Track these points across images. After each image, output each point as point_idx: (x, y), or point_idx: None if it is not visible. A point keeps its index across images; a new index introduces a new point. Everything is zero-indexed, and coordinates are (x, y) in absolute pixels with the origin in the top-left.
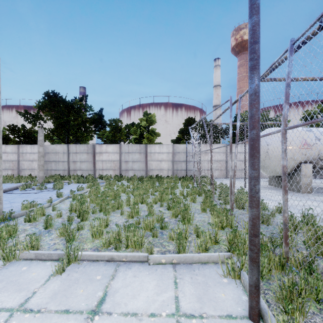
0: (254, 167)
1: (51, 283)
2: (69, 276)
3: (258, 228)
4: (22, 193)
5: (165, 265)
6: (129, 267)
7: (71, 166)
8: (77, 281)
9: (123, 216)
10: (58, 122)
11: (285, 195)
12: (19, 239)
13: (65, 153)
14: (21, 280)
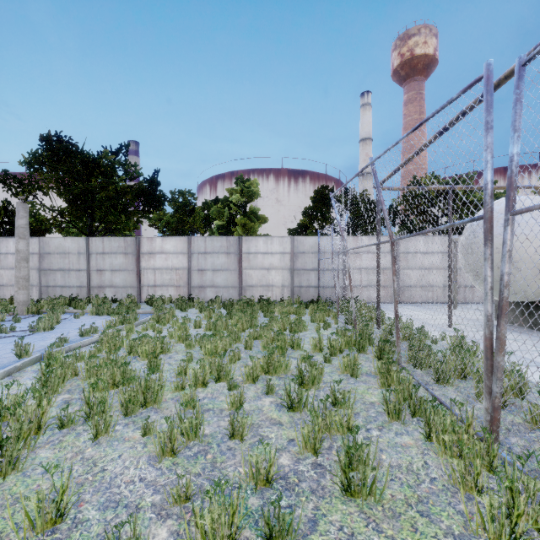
0: None
1: None
2: None
3: None
4: None
5: None
6: None
7: (94, 279)
8: None
9: (150, 443)
10: (69, 194)
11: None
12: None
13: (82, 253)
14: None
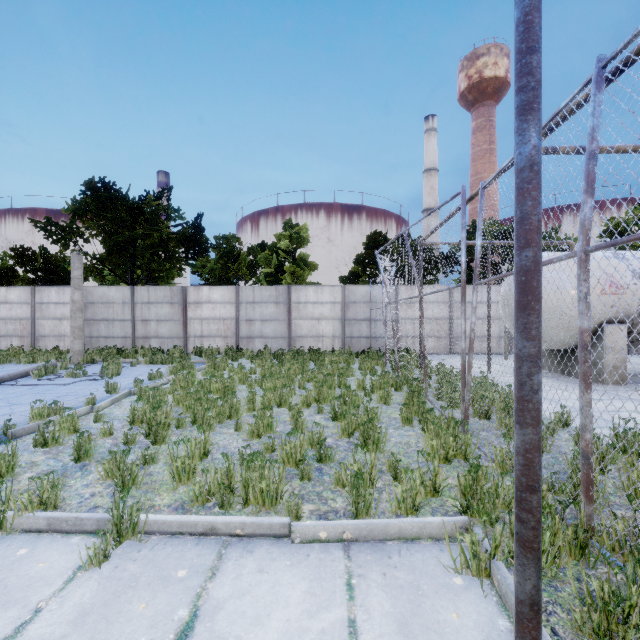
0: (528, 333)
1: (77, 588)
2: (117, 571)
3: (538, 473)
4: (37, 384)
5: (326, 544)
6: (249, 550)
7: (139, 329)
8: (135, 583)
9: (241, 434)
10: (113, 242)
11: (586, 393)
12: (20, 484)
13: (126, 303)
14: (12, 581)
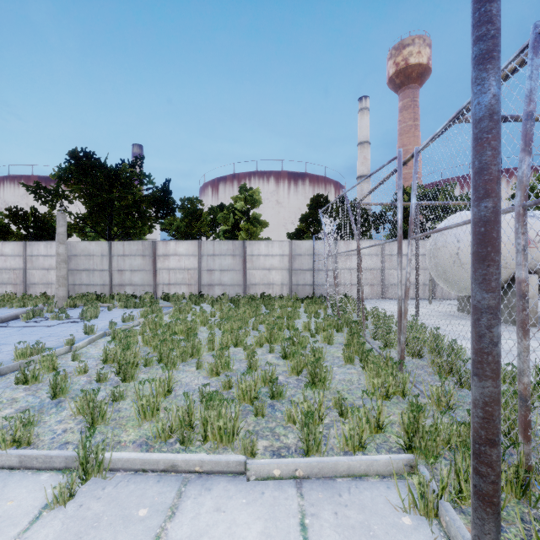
0: (487, 285)
1: (42, 529)
2: (81, 510)
3: (498, 426)
4: (24, 326)
5: (280, 481)
6: (207, 487)
7: (116, 278)
8: (98, 523)
9: (202, 372)
10: (93, 203)
11: (524, 340)
12: None
13: (105, 255)
14: None
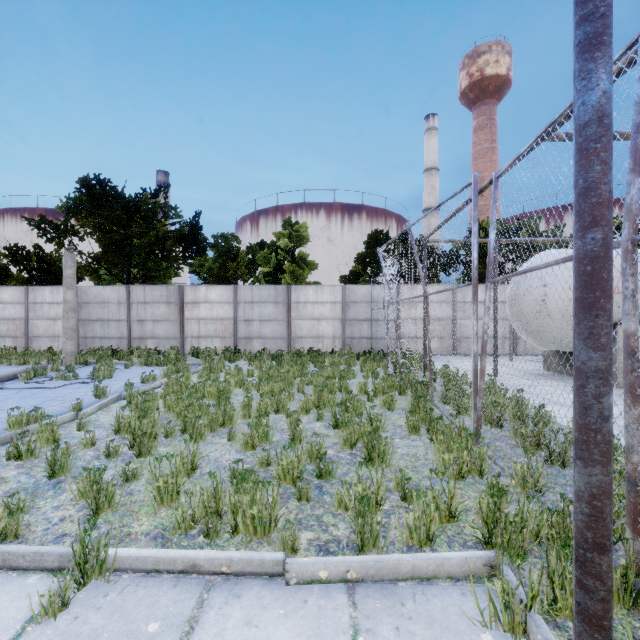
0: (595, 341)
1: None
2: (76, 624)
3: (609, 527)
4: (23, 387)
5: (327, 585)
6: (236, 593)
7: (135, 330)
8: None
9: (234, 444)
10: (108, 240)
11: (633, 408)
12: None
13: (122, 303)
14: None
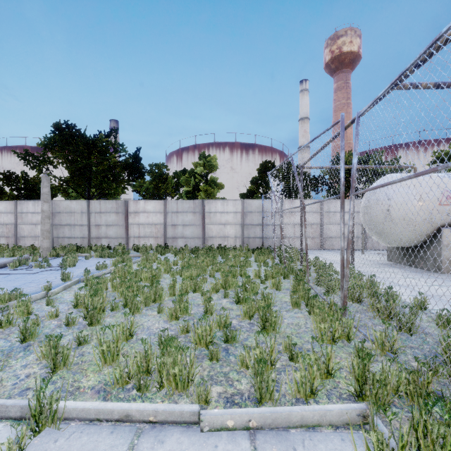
0: None
1: None
2: None
3: None
4: (10, 273)
5: (233, 432)
6: (160, 439)
7: (93, 232)
8: None
9: (162, 316)
10: (74, 168)
11: None
12: None
13: (84, 212)
14: None
